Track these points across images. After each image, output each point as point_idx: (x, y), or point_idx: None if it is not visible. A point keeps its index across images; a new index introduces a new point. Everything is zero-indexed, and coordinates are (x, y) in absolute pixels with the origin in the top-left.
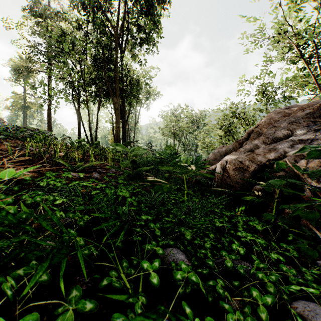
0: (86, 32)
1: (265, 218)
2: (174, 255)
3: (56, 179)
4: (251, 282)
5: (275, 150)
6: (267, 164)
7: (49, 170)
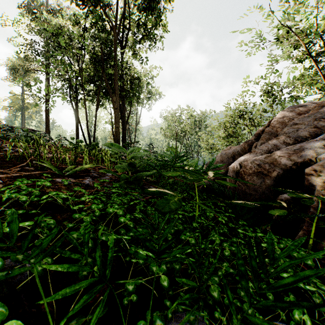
0: (83, 28)
1: None
2: None
3: (26, 189)
4: None
5: (301, 151)
6: (294, 168)
7: (30, 175)
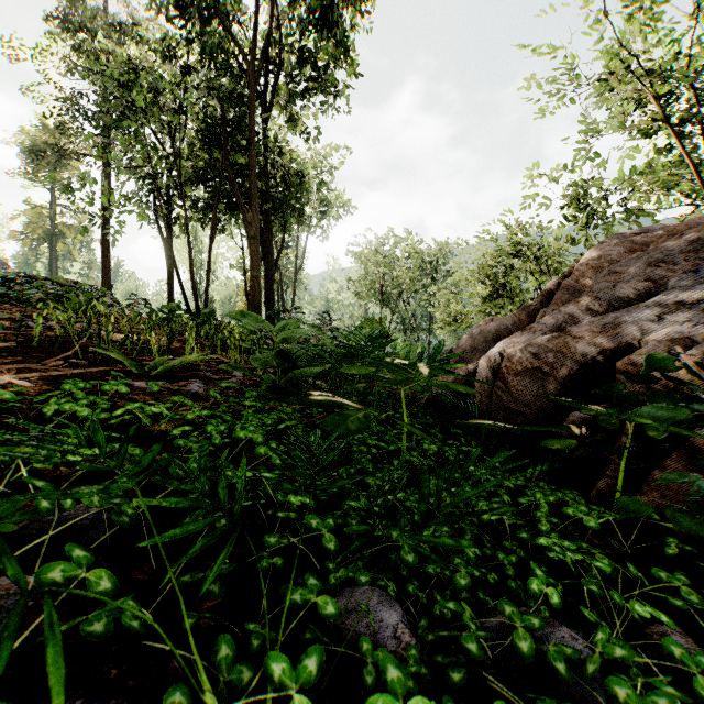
0: (184, 67)
1: (623, 514)
2: (371, 610)
3: (85, 397)
4: (583, 690)
5: (617, 328)
6: (600, 360)
7: (84, 375)
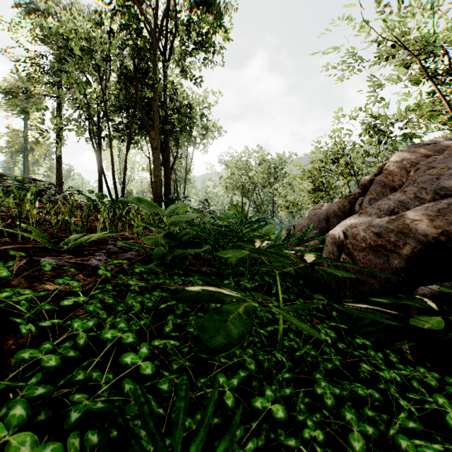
0: (109, 32)
1: None
2: None
3: None
4: None
5: (451, 212)
6: (442, 240)
7: None
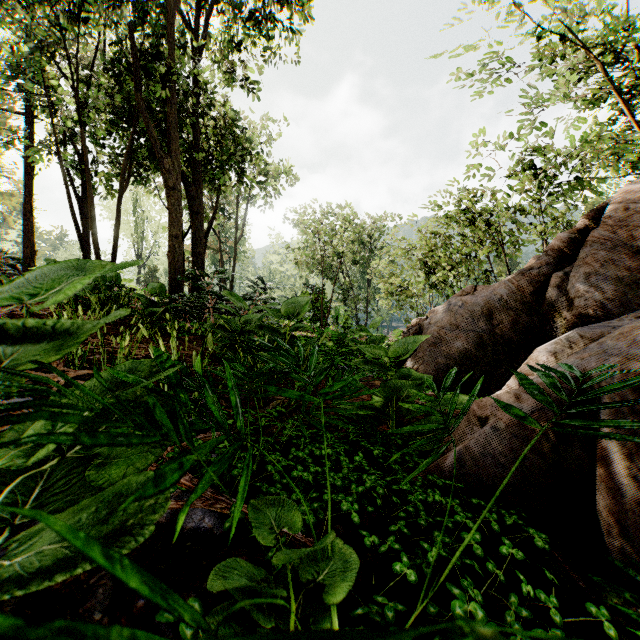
0: None
1: None
2: None
3: None
4: None
5: None
6: None
7: None
